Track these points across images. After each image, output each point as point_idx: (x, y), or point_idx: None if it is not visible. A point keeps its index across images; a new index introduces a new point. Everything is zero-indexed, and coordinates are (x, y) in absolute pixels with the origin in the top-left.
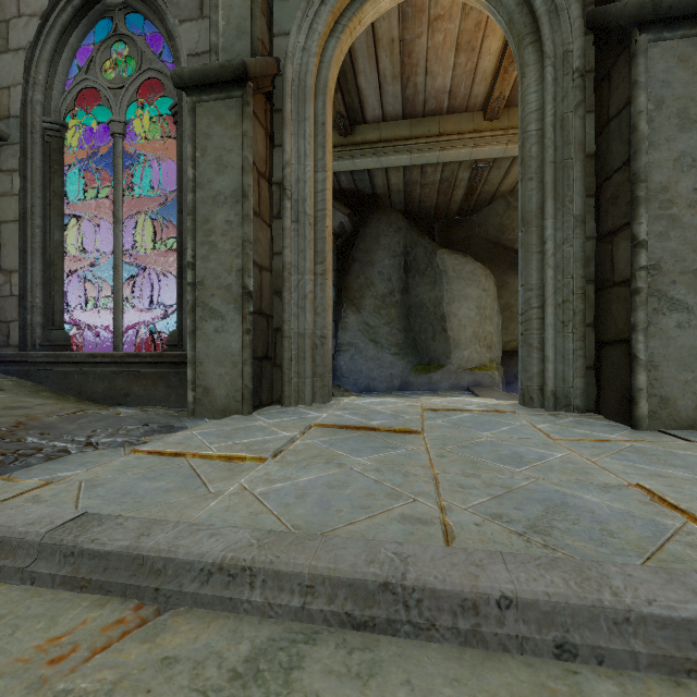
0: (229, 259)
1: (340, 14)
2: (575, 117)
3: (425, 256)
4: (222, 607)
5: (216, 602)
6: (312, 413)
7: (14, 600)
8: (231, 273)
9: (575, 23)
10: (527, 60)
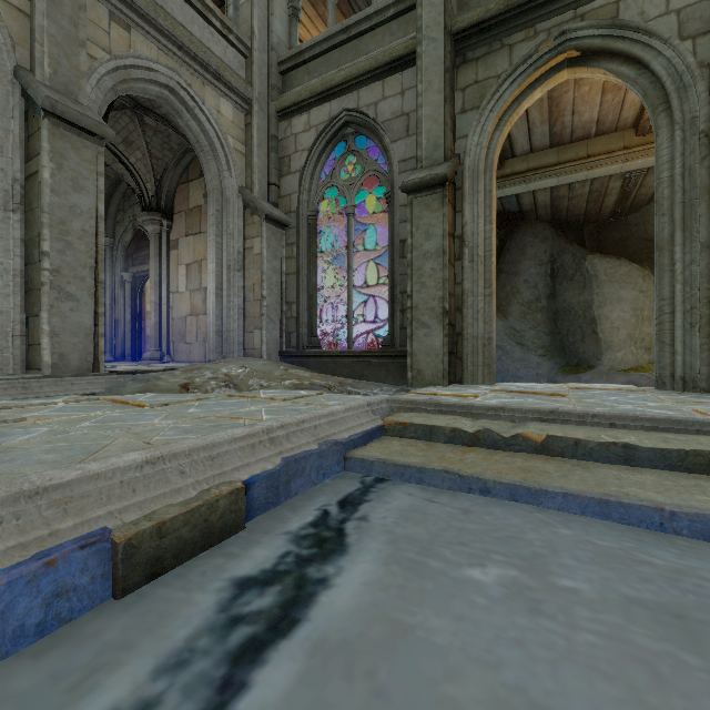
0: (433, 292)
1: (503, 114)
2: (701, 167)
3: (573, 262)
4: (495, 417)
5: (493, 416)
6: (486, 387)
7: (427, 414)
8: (435, 300)
9: (701, 96)
10: (660, 124)
